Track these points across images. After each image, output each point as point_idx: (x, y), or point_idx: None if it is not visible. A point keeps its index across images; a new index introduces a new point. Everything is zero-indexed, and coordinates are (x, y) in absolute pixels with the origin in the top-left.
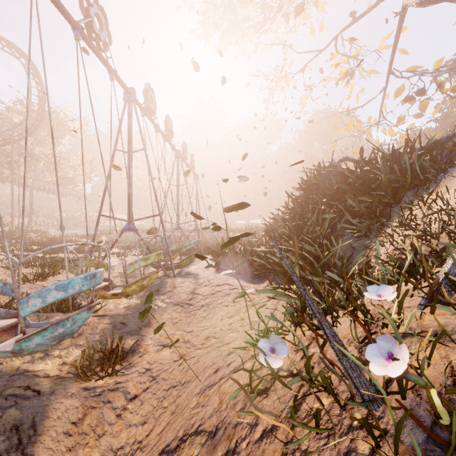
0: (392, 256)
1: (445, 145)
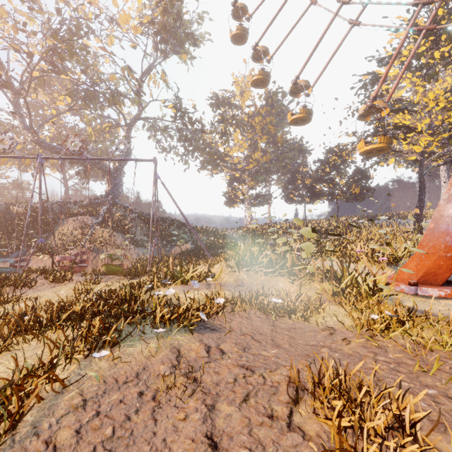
0: (74, 240)
1: (50, 207)
